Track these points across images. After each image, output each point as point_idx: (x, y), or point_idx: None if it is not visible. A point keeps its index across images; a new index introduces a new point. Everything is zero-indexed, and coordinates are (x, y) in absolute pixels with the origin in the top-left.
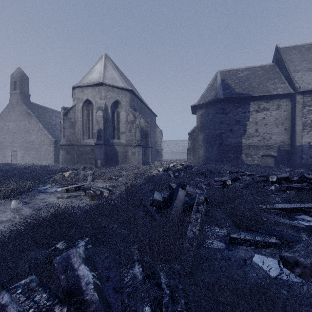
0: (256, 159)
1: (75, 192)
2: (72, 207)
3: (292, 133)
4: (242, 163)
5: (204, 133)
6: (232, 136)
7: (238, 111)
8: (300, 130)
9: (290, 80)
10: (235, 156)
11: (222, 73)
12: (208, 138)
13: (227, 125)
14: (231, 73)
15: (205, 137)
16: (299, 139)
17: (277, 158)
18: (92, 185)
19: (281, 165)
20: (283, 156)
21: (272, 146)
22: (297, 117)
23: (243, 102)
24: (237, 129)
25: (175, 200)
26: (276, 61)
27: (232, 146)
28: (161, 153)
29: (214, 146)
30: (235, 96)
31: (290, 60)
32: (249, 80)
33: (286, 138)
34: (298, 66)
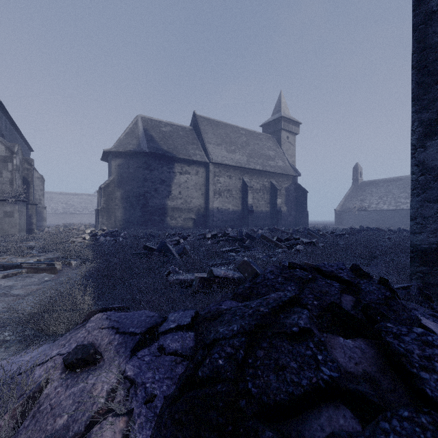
0: (180, 222)
1: (8, 270)
2: (42, 282)
3: (207, 198)
4: (167, 226)
5: (123, 189)
6: (157, 196)
7: (163, 169)
8: (212, 196)
9: (206, 150)
10: (161, 219)
11: (143, 120)
12: (129, 196)
13: (153, 183)
14: (154, 124)
15: (125, 194)
16: (212, 204)
17: (196, 221)
18: (13, 262)
19: (199, 228)
20: (201, 219)
21: (192, 210)
22: (210, 185)
23: (168, 160)
24: (162, 189)
25: (172, 251)
26: (194, 126)
27: (157, 208)
28: (42, 215)
29: (137, 206)
30: (161, 153)
31: (204, 131)
32: (172, 138)
33: (203, 202)
34: (210, 138)
